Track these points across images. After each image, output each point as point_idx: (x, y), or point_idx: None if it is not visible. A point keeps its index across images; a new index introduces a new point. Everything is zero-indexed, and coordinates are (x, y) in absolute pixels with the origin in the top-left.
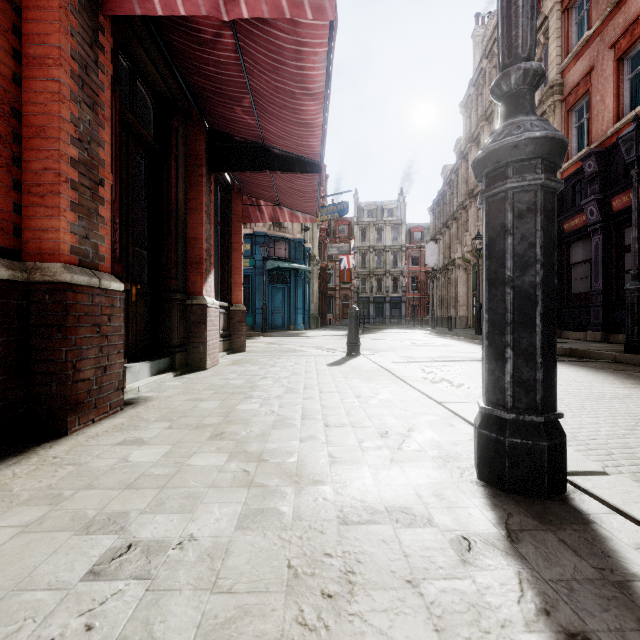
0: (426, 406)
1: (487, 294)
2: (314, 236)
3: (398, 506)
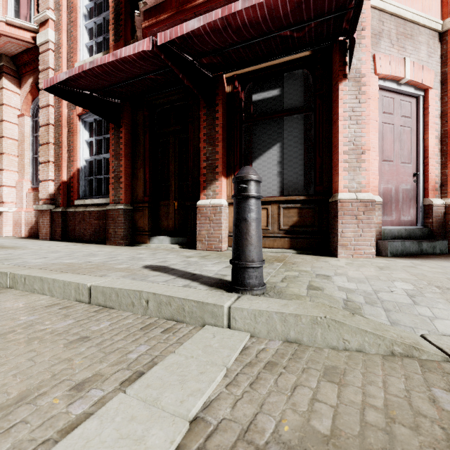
0: None
1: None
2: None
3: None
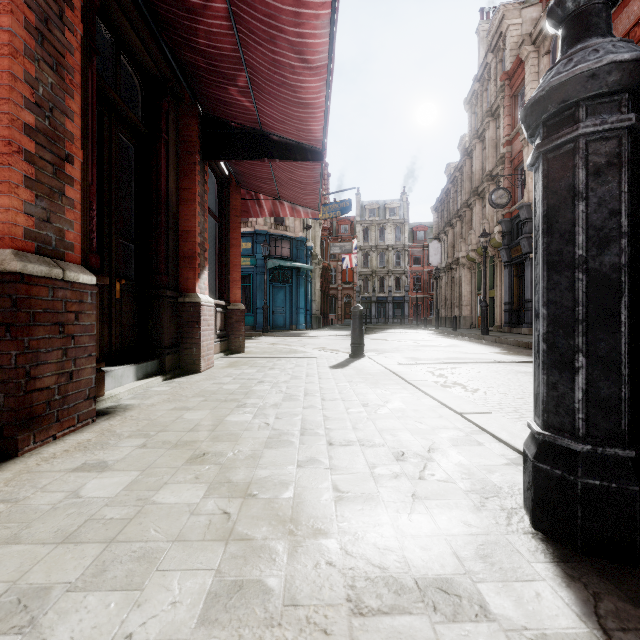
0: (444, 417)
1: (545, 282)
2: (316, 235)
3: (433, 578)
